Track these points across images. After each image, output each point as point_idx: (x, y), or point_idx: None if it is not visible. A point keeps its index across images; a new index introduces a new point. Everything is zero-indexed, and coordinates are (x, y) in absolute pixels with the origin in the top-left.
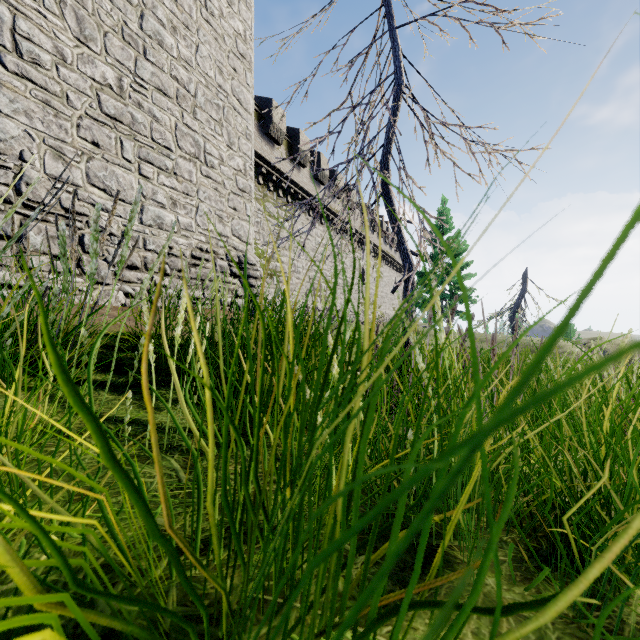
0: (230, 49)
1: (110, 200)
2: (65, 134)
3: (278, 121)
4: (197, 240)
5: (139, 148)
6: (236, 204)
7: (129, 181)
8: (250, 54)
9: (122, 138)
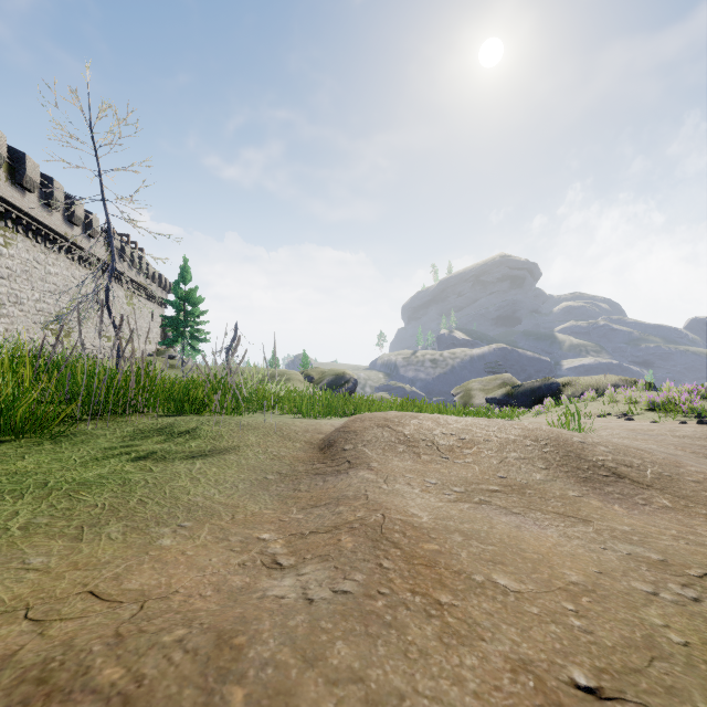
0: None
1: None
2: None
3: None
4: None
5: None
6: None
7: None
8: None
9: None
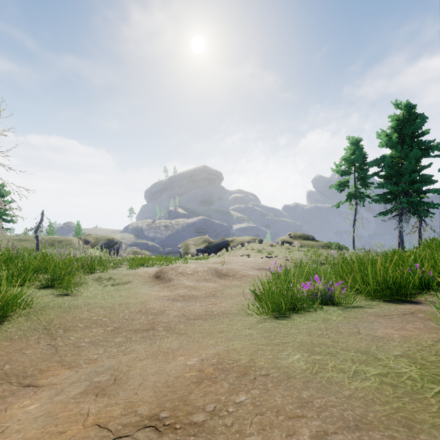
0: None
1: None
2: None
3: None
4: None
5: None
6: None
7: None
8: None
9: None
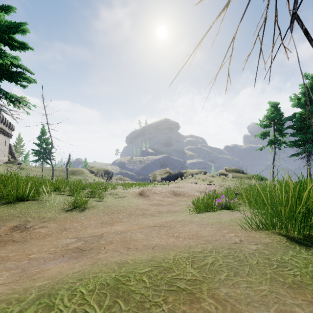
0: None
1: None
2: None
3: None
4: None
5: None
6: None
7: None
8: None
9: None
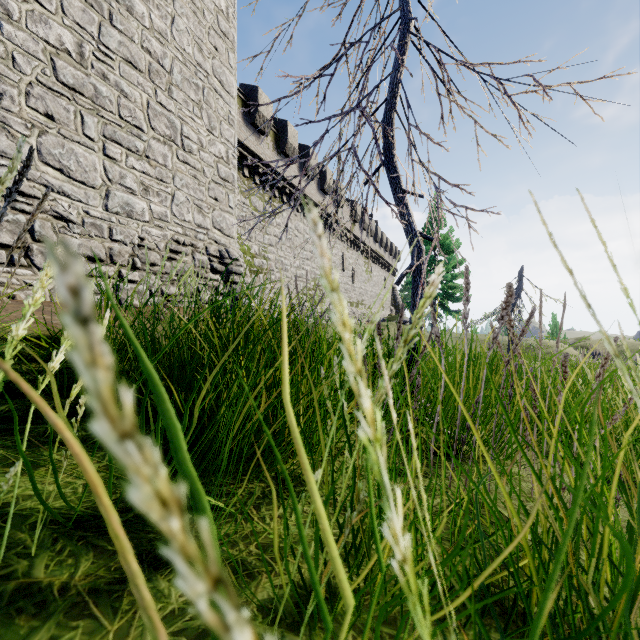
0: (211, 25)
1: (68, 182)
2: (10, 102)
3: (264, 110)
4: (173, 231)
5: (104, 125)
6: (217, 194)
7: (91, 162)
8: (233, 33)
9: (83, 112)
